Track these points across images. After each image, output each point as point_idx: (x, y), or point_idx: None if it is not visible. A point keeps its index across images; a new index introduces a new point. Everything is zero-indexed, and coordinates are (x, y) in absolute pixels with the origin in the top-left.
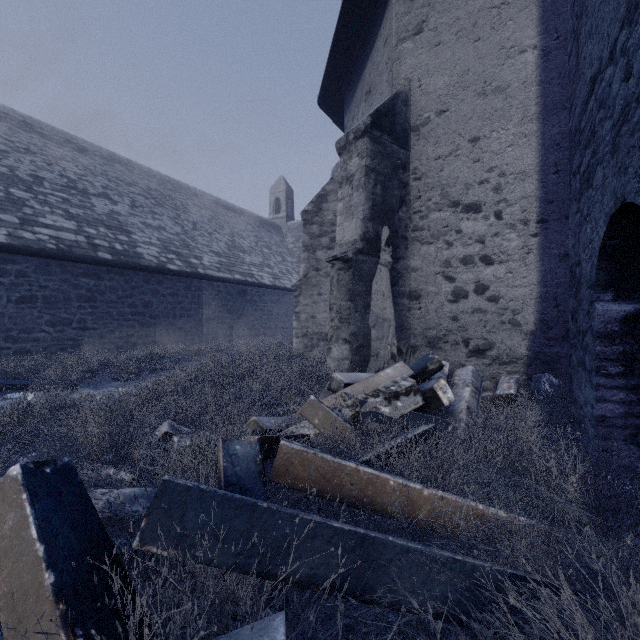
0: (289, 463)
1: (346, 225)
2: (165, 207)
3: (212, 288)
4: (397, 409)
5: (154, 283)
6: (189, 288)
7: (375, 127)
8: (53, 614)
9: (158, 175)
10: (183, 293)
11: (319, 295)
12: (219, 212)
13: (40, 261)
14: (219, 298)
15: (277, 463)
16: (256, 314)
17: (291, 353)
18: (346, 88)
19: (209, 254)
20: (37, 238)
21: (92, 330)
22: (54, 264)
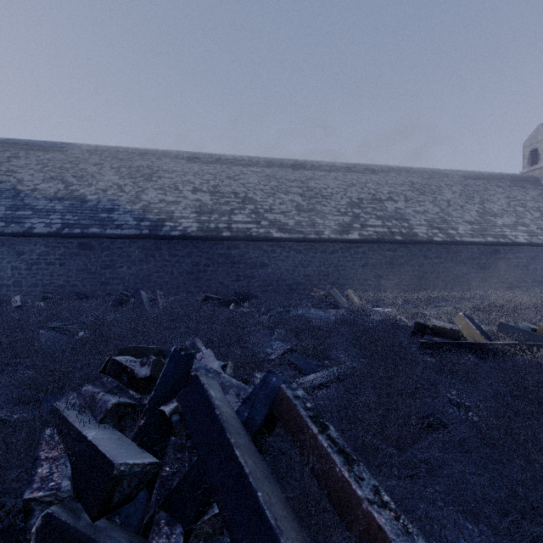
0: None
1: None
2: (425, 194)
3: (466, 250)
4: None
5: (425, 251)
6: (448, 252)
7: None
8: (481, 337)
9: (416, 170)
10: (444, 256)
11: None
12: (467, 184)
13: (370, 245)
14: (472, 258)
15: (538, 330)
16: (509, 269)
17: None
18: None
19: (462, 224)
20: (368, 234)
21: (391, 280)
22: (375, 246)
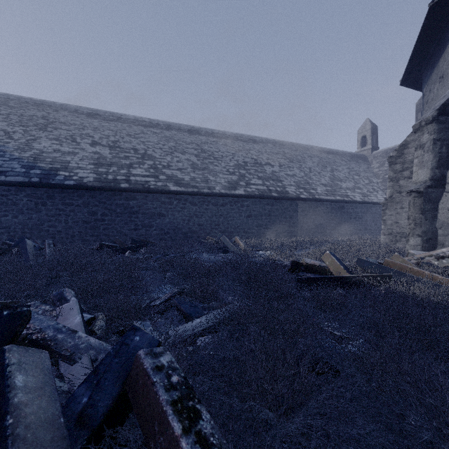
0: (388, 264)
1: (419, 172)
2: (294, 162)
3: (323, 206)
4: (442, 263)
5: (294, 205)
6: (310, 207)
7: (441, 115)
8: (344, 271)
9: (287, 143)
10: (307, 210)
11: (401, 208)
12: (322, 157)
13: (253, 200)
14: (327, 211)
15: (384, 263)
16: (350, 220)
17: (380, 244)
18: (424, 69)
19: (320, 186)
20: (252, 190)
21: (269, 229)
22: (257, 200)
